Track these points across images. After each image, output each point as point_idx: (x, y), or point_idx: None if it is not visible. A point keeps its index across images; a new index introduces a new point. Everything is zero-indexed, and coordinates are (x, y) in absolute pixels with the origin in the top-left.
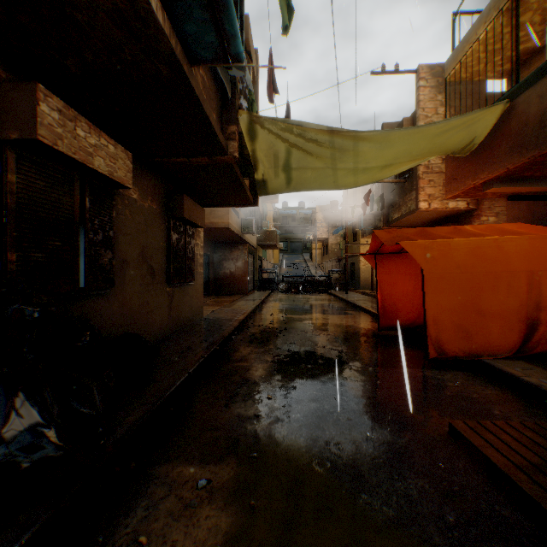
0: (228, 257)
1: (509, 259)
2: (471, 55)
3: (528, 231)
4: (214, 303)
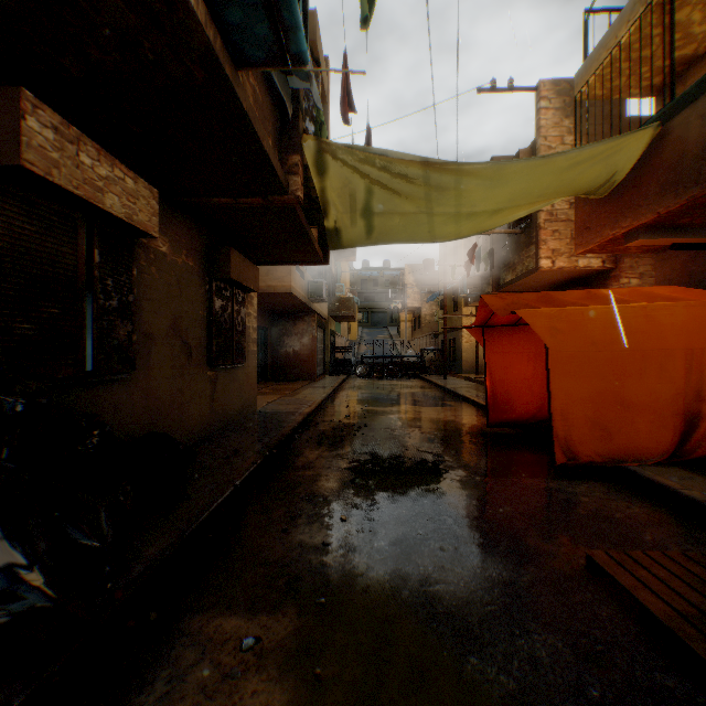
0: (291, 332)
1: (661, 333)
2: (609, 64)
3: (685, 296)
4: (272, 392)
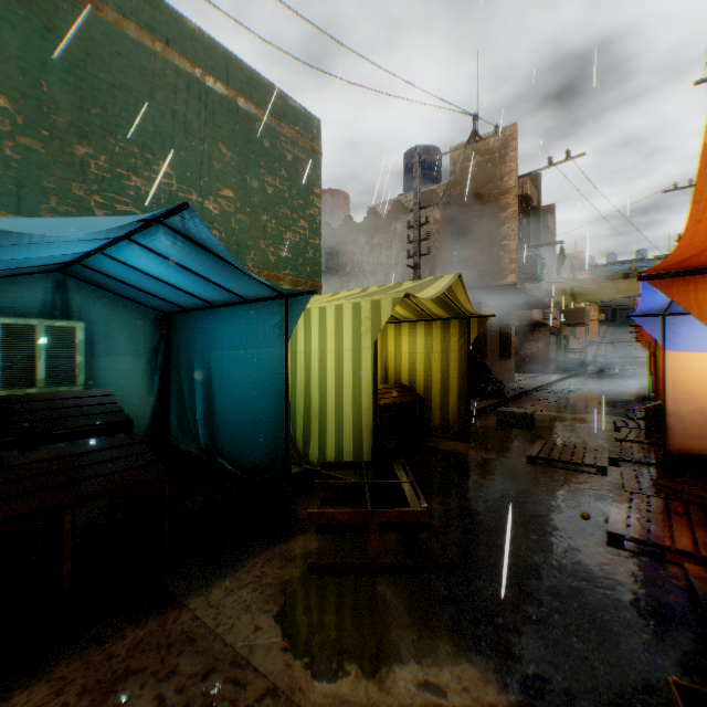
0: (529, 339)
1: None
2: None
3: None
4: (518, 377)
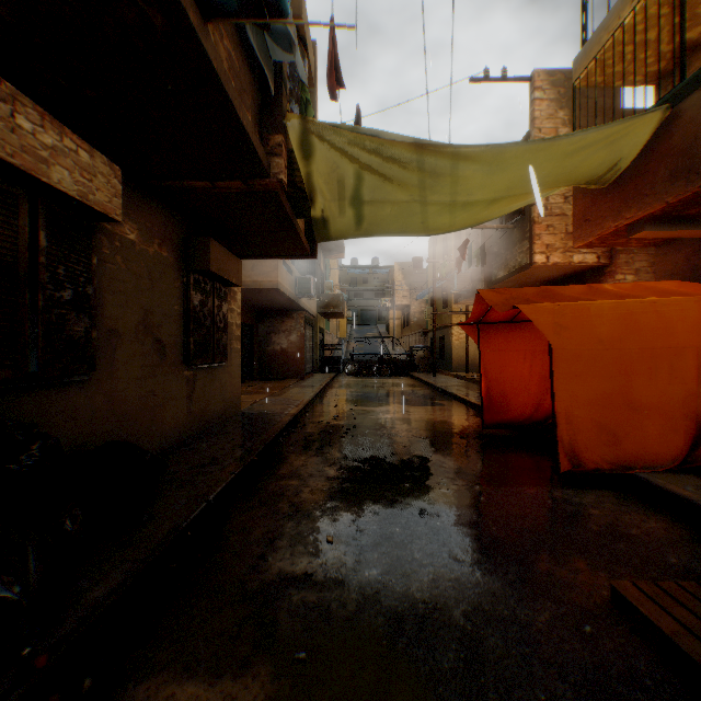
0: (278, 329)
1: (672, 330)
2: (611, 47)
3: (692, 291)
4: (258, 391)
